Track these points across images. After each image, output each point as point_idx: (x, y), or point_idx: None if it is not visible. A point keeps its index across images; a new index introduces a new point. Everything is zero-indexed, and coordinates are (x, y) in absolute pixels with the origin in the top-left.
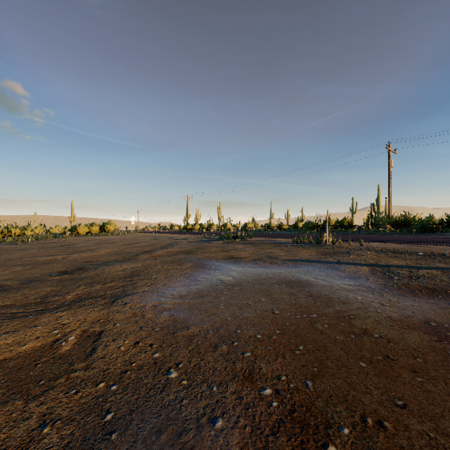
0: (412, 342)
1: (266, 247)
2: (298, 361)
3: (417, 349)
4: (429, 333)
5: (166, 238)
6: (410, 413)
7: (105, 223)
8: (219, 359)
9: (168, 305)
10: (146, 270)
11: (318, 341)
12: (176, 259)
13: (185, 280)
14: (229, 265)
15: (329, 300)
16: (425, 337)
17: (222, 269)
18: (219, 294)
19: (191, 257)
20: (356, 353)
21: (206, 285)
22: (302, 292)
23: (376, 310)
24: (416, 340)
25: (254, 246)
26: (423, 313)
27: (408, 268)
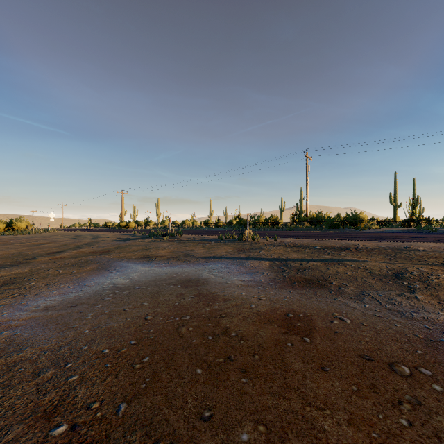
0: (262, 337)
1: (191, 244)
2: (130, 378)
3: (262, 344)
4: (282, 326)
5: (88, 237)
6: (211, 425)
7: (13, 220)
8: (28, 392)
9: (19, 321)
10: (29, 276)
11: (171, 348)
12: (80, 261)
13: (71, 286)
14: (138, 265)
15: (213, 299)
16: (276, 330)
17: (126, 271)
18: (98, 302)
19: (101, 258)
20: (201, 358)
21: (91, 291)
22: (193, 292)
23: (250, 305)
24: (267, 335)
25: (179, 244)
26: (289, 304)
27: (301, 261)
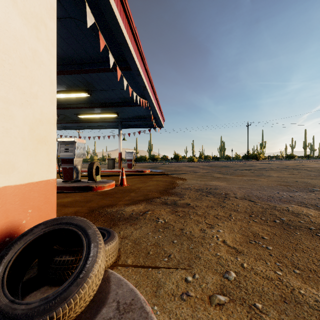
0: None
1: None
2: None
3: None
4: None
5: None
6: None
7: None
8: None
9: None
10: None
11: None
12: None
13: None
14: None
15: None
16: None
17: None
18: None
19: None
20: None
21: None
22: None
23: None
24: None
25: None
26: None
27: None
